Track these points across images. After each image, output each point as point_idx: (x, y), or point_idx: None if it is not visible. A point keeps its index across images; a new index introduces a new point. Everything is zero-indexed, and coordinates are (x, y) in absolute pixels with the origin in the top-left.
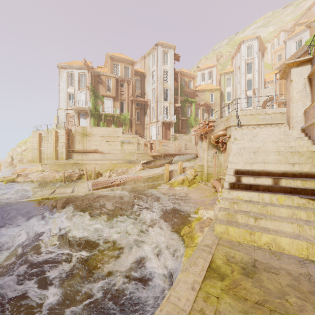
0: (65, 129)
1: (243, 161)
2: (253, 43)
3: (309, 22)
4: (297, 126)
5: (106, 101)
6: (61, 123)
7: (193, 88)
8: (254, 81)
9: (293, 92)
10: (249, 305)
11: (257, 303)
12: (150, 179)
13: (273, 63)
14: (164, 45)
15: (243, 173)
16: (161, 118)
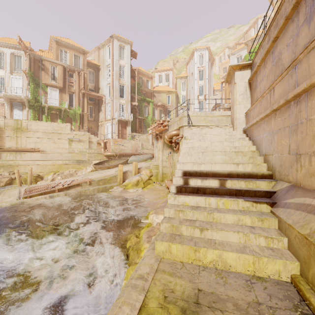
0: None
1: (192, 161)
2: (204, 53)
3: (247, 41)
4: (239, 127)
5: (50, 91)
6: None
7: (150, 88)
8: (205, 88)
9: (236, 94)
10: None
11: None
12: (101, 181)
13: (220, 74)
14: (120, 39)
15: (191, 175)
16: (117, 115)
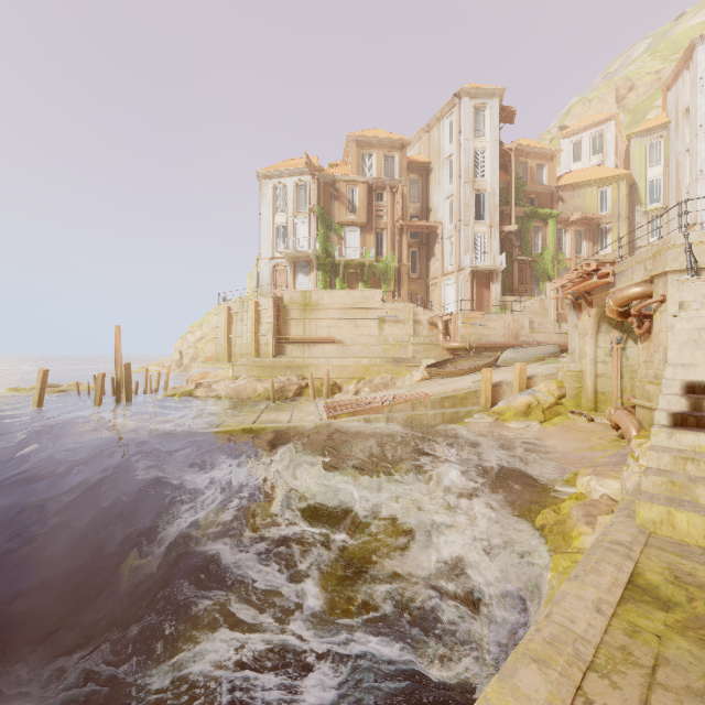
0: (273, 297)
1: None
2: None
3: None
4: None
5: (346, 234)
6: (264, 286)
7: (549, 183)
8: None
9: None
10: None
11: None
12: (447, 401)
13: None
14: (476, 92)
15: None
16: (469, 262)
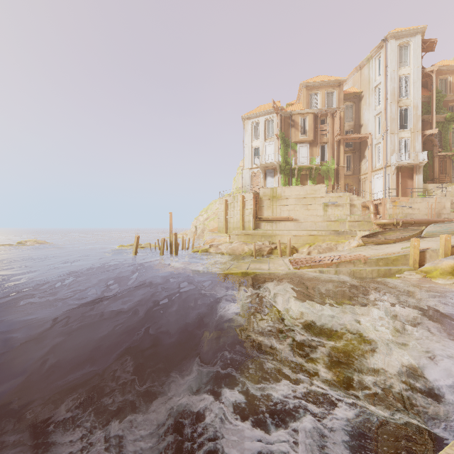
0: (252, 192)
1: None
2: None
3: None
4: None
5: (299, 149)
6: (246, 186)
7: None
8: None
9: None
10: None
11: None
12: (381, 261)
13: None
14: (400, 34)
15: None
16: (395, 160)
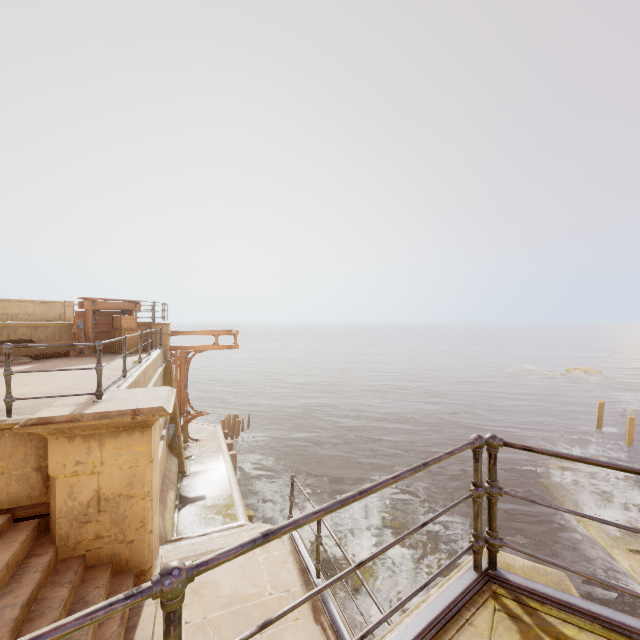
0: None
1: None
2: None
3: None
4: None
5: None
6: None
7: None
8: None
9: None
10: (218, 508)
11: (216, 510)
12: None
13: None
14: None
15: None
16: None
